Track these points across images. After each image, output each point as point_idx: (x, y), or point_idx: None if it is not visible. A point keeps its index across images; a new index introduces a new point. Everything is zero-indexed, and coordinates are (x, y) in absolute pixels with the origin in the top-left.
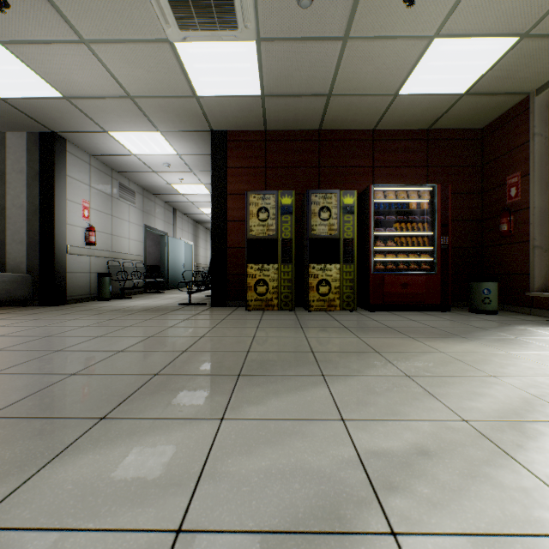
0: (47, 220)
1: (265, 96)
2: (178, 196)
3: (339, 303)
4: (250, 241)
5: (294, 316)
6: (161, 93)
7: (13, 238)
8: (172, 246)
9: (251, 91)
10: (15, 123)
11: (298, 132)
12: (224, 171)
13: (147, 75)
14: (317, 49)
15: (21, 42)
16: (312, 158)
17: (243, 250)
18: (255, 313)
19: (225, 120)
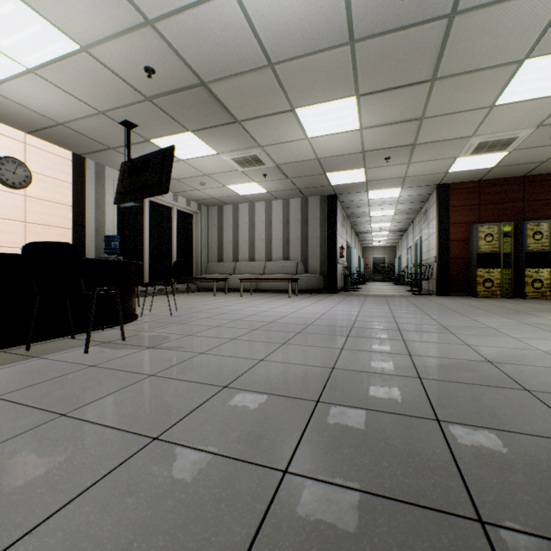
0: (332, 244)
1: (494, 167)
2: (366, 217)
3: (549, 294)
4: (478, 255)
5: (521, 301)
6: (425, 174)
7: (312, 255)
8: (352, 254)
9: (487, 166)
10: (321, 193)
11: (505, 179)
12: (447, 209)
13: (427, 168)
14: (549, 148)
15: (375, 167)
16: (517, 195)
17: (461, 259)
18: (485, 299)
19: (453, 179)
